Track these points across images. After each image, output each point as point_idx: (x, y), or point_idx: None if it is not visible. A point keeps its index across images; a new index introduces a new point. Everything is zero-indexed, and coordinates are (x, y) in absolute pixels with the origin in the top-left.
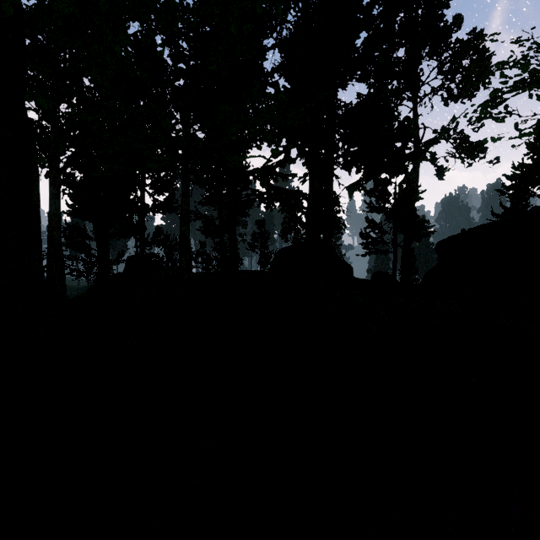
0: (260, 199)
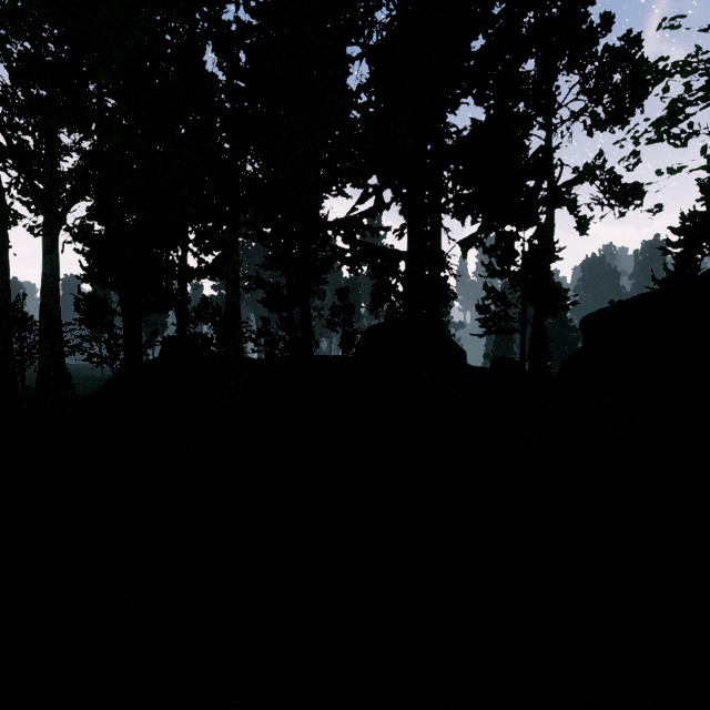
0: (341, 259)
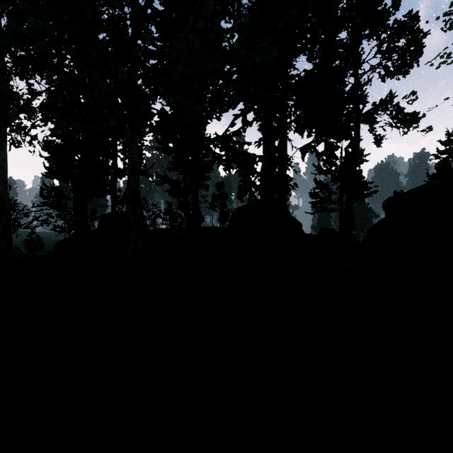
0: (219, 161)
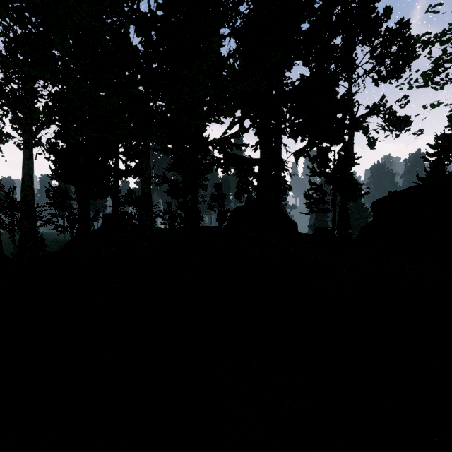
0: (217, 164)
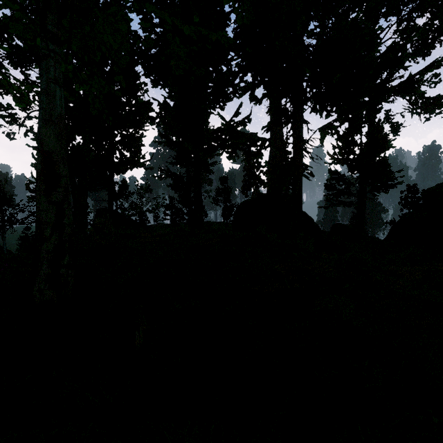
0: (222, 146)
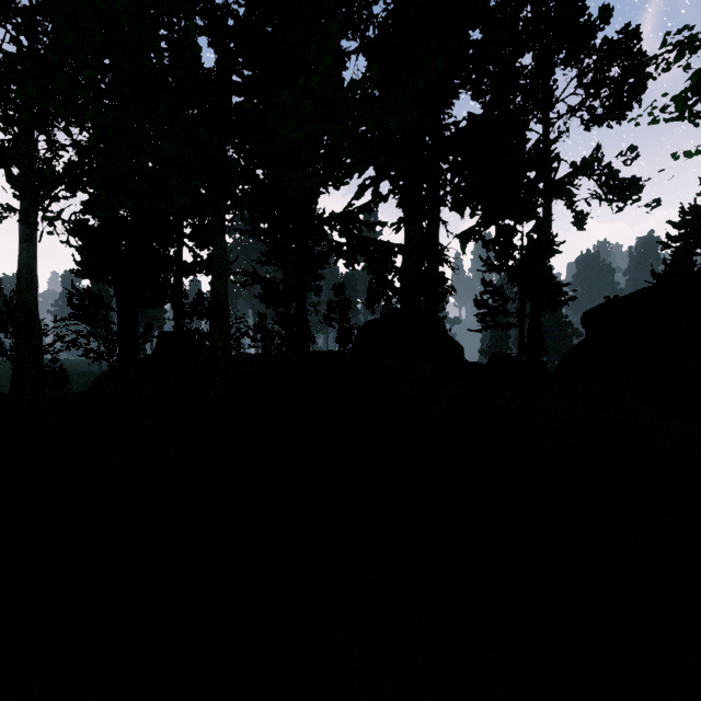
0: (338, 253)
